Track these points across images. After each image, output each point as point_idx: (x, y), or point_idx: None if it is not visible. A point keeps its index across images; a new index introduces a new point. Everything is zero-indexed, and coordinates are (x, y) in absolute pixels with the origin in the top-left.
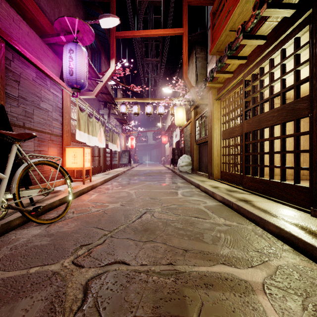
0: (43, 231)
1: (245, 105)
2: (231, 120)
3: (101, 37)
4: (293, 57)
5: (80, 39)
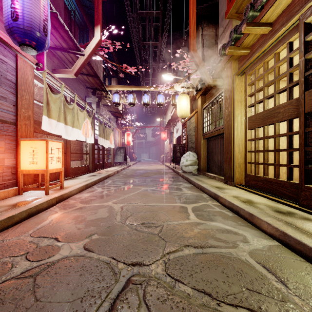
0: None
1: (306, 66)
2: (265, 99)
3: (88, 8)
4: None
5: None
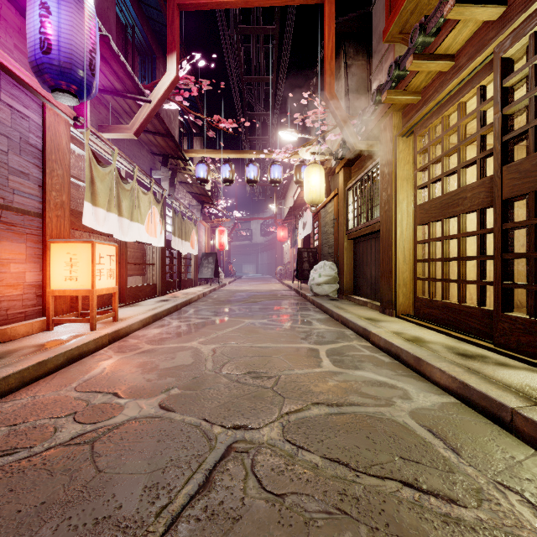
0: None
1: (504, 126)
2: (445, 176)
3: (155, 22)
4: None
5: None
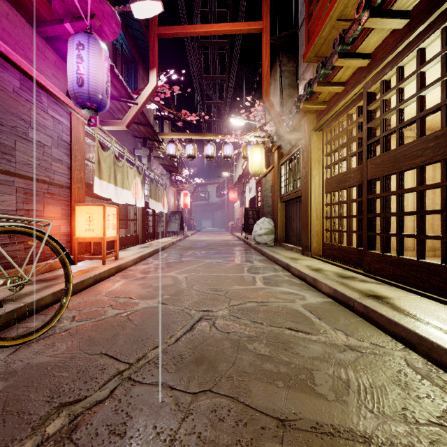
0: (0, 364)
1: (369, 135)
2: (340, 162)
3: (138, 39)
4: None
5: (98, 31)
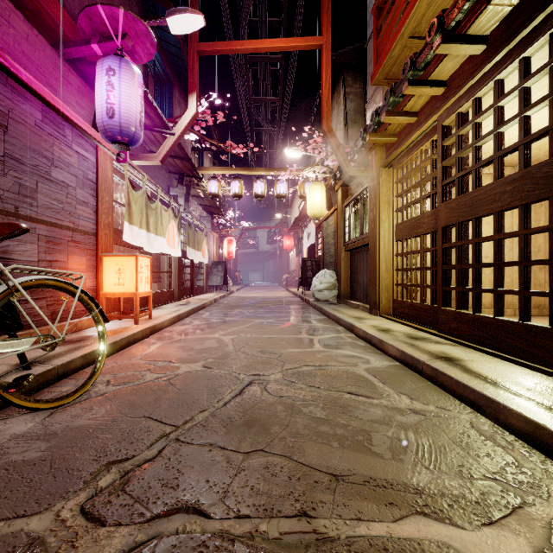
0: (38, 426)
1: (443, 174)
2: (413, 204)
3: (173, 56)
4: (549, 72)
5: (130, 52)
